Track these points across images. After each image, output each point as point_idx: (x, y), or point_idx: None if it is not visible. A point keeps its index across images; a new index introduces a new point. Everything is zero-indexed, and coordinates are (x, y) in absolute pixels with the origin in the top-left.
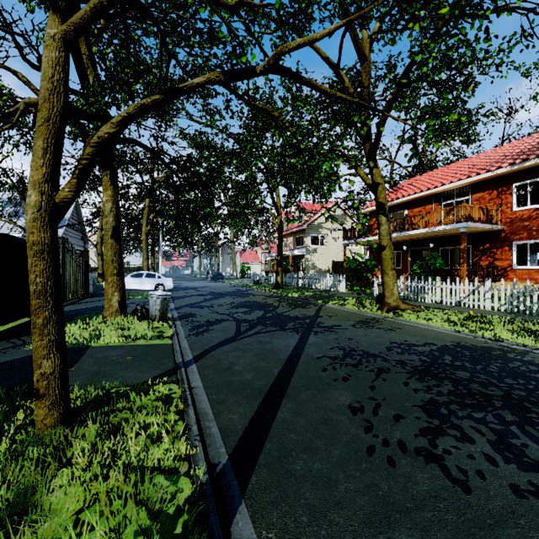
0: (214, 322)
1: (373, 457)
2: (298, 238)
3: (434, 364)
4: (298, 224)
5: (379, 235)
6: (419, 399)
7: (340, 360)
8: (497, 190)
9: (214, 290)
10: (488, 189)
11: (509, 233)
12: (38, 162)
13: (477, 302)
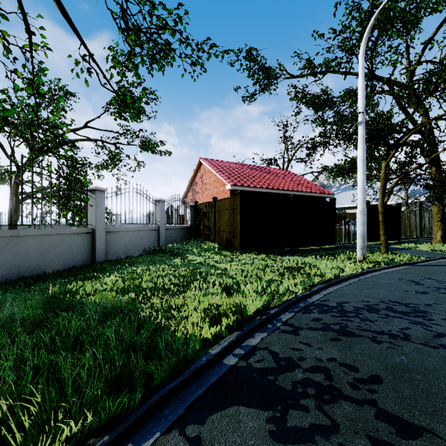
0: None
1: None
2: None
3: None
4: None
5: None
6: None
7: None
8: None
9: None
10: None
11: None
12: (380, 194)
13: None
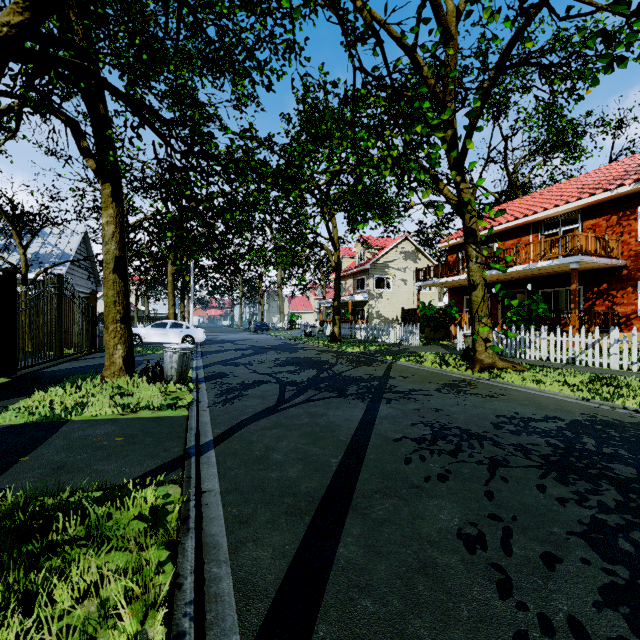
0: (250, 385)
1: None
2: (359, 280)
3: (573, 451)
4: (359, 263)
5: (468, 270)
6: (574, 519)
7: (429, 443)
8: (617, 215)
9: (255, 343)
10: (604, 213)
11: (633, 270)
12: None
13: (599, 359)
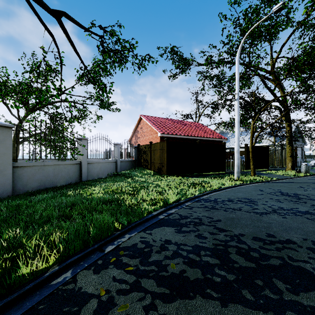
0: None
1: (291, 185)
2: None
3: None
4: None
5: None
6: None
7: None
8: None
9: None
10: None
11: None
12: (250, 141)
13: None
